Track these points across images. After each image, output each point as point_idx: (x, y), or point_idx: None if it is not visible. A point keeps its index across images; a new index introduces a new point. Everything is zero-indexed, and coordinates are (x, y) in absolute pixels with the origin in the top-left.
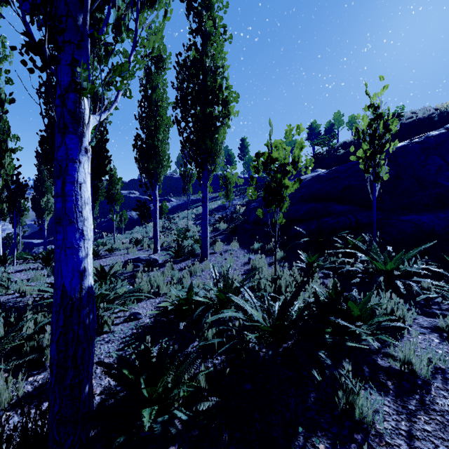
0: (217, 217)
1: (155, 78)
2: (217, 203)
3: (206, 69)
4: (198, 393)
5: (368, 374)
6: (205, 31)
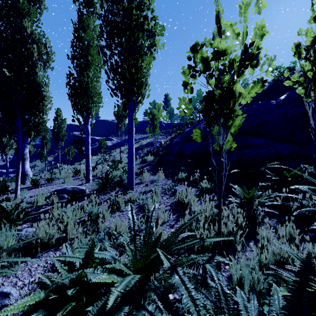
0: (146, 151)
1: (86, 19)
2: (147, 141)
3: None
4: None
5: None
6: None
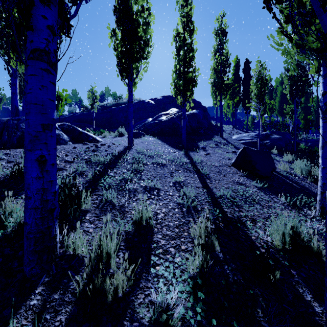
0: None
1: None
2: None
3: None
4: None
5: None
6: None
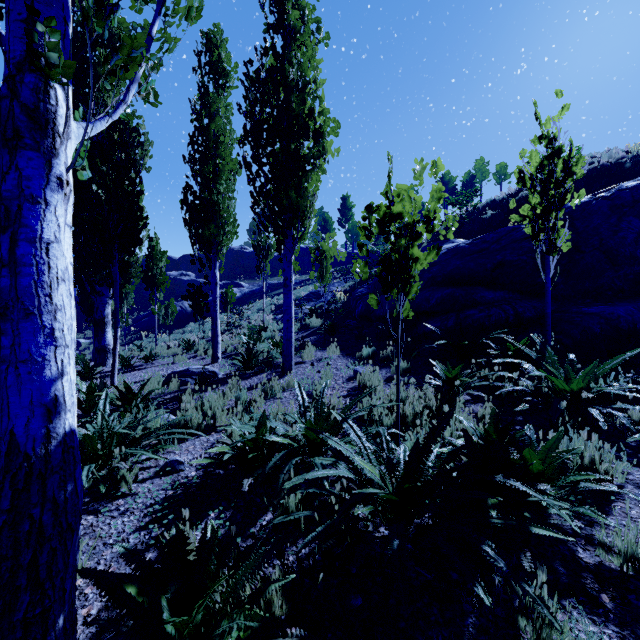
0: (307, 310)
1: (214, 100)
2: (308, 288)
3: (290, 83)
4: (269, 616)
5: (565, 578)
6: (289, 26)
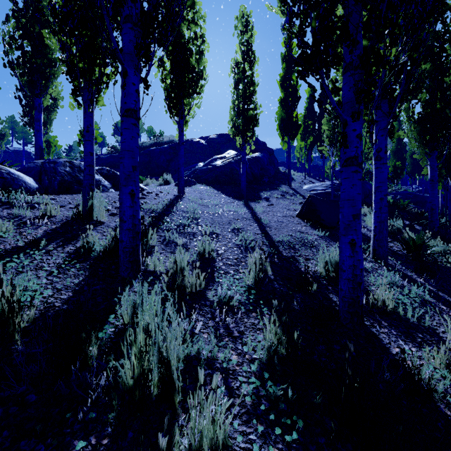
0: None
1: None
2: None
3: None
4: None
5: None
6: None
